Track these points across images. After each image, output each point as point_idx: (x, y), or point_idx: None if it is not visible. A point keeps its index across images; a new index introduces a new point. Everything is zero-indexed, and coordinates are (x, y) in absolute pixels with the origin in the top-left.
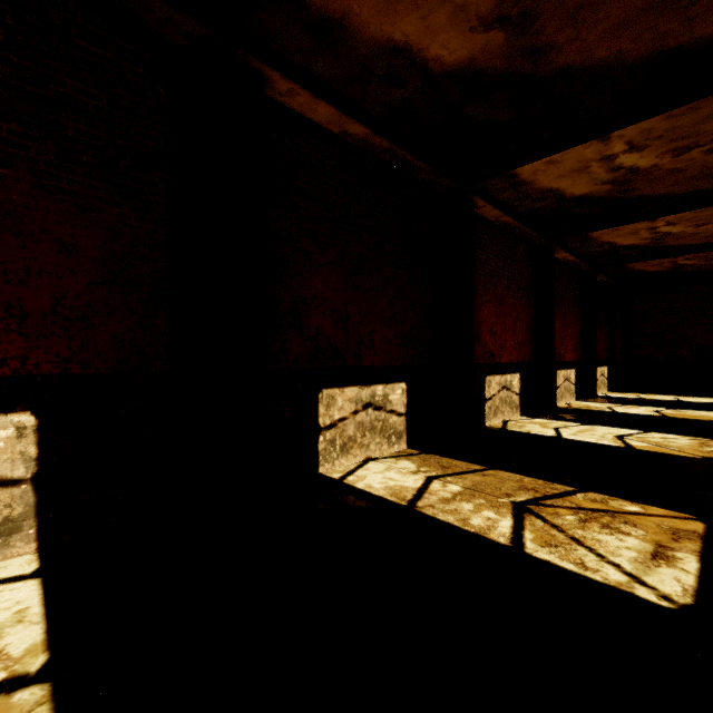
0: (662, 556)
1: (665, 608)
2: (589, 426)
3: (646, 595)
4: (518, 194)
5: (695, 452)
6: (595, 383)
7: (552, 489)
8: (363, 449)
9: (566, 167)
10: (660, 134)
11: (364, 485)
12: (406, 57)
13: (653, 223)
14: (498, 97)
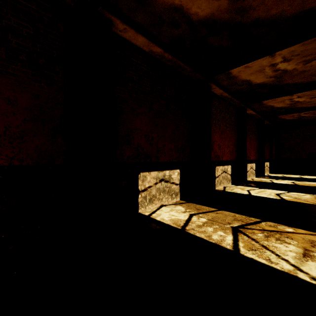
0: (308, 255)
1: (315, 285)
2: (263, 189)
3: (304, 277)
4: (231, 82)
5: (313, 202)
6: (264, 170)
7: (249, 220)
8: (159, 201)
9: (254, 69)
10: (298, 53)
11: (160, 218)
12: (180, 12)
13: (291, 96)
14: (224, 34)
